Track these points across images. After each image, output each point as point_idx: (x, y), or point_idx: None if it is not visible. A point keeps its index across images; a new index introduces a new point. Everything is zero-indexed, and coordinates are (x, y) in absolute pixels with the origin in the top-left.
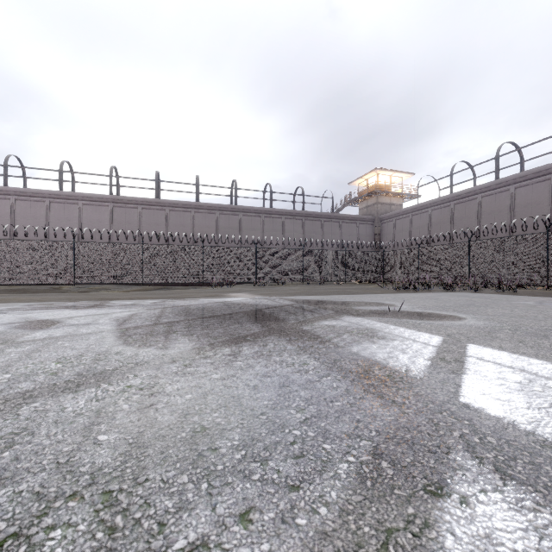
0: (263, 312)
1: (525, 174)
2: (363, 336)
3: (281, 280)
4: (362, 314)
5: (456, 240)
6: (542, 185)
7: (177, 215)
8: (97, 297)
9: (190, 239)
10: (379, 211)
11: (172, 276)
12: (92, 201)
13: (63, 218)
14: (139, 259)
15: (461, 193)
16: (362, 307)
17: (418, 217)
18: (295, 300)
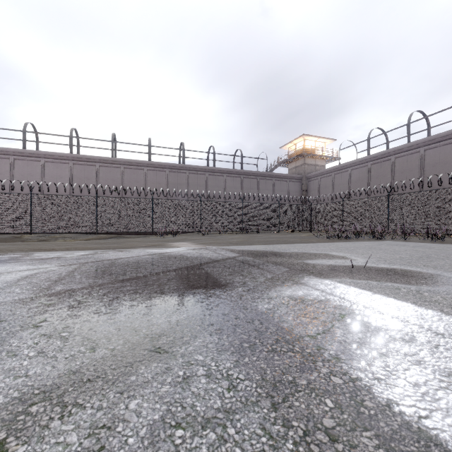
0: (201, 270)
1: (434, 138)
2: (372, 334)
3: (223, 230)
4: (324, 272)
5: (373, 195)
6: (448, 147)
7: (131, 172)
8: (35, 247)
9: (140, 192)
10: (306, 171)
11: (124, 226)
12: (54, 159)
13: (26, 174)
14: (93, 210)
15: (377, 155)
16: (315, 261)
17: (340, 176)
18: (237, 251)
